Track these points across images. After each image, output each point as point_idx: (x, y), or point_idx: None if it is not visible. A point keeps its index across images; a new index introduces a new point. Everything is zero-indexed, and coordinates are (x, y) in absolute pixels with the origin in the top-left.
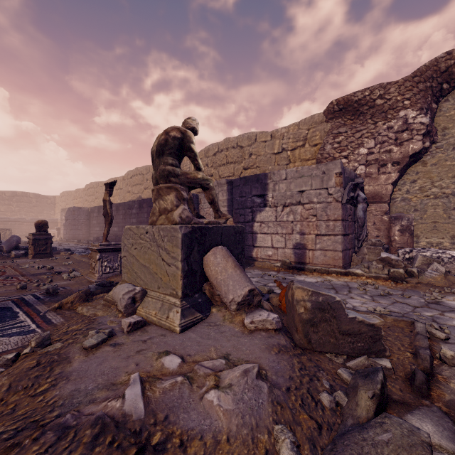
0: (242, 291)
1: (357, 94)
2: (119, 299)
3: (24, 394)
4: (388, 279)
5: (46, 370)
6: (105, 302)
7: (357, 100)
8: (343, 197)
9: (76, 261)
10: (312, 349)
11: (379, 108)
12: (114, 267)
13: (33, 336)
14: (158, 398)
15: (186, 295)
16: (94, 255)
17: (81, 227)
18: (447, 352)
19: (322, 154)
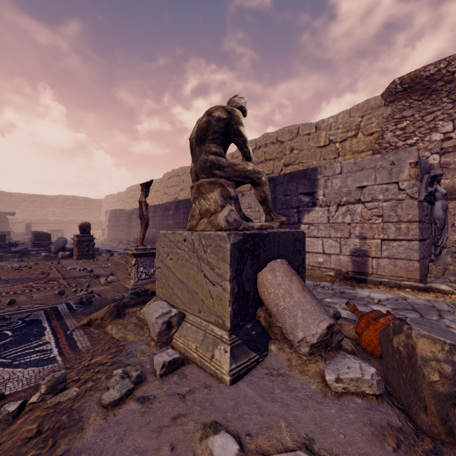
0: (317, 328)
1: (428, 68)
2: (151, 323)
3: None
4: None
5: (48, 444)
6: (137, 321)
7: (428, 75)
8: (419, 193)
9: (115, 263)
10: (454, 444)
11: None
12: (149, 273)
13: (51, 369)
14: None
15: (236, 326)
16: (130, 260)
17: (122, 229)
18: None
19: (380, 144)
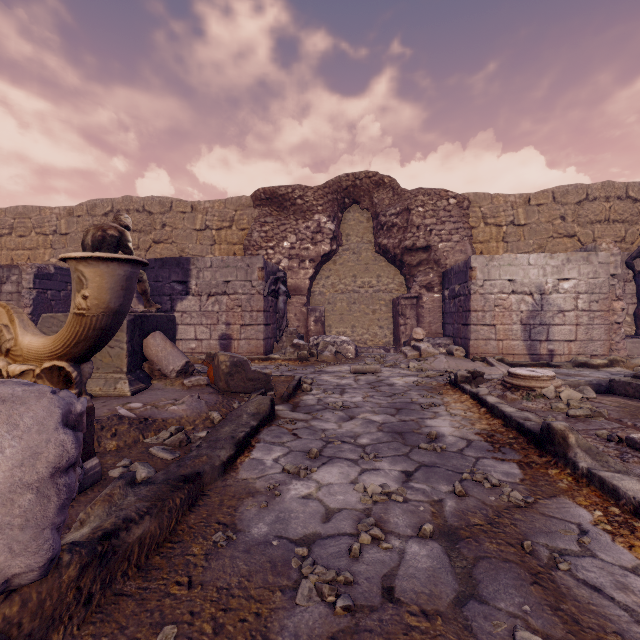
0: (181, 363)
1: (281, 189)
2: None
3: None
4: (297, 360)
5: None
6: None
7: (281, 194)
8: (265, 290)
9: None
10: (230, 391)
11: (299, 207)
12: None
13: None
14: (140, 413)
15: (130, 371)
16: None
17: None
18: (305, 385)
19: (250, 241)
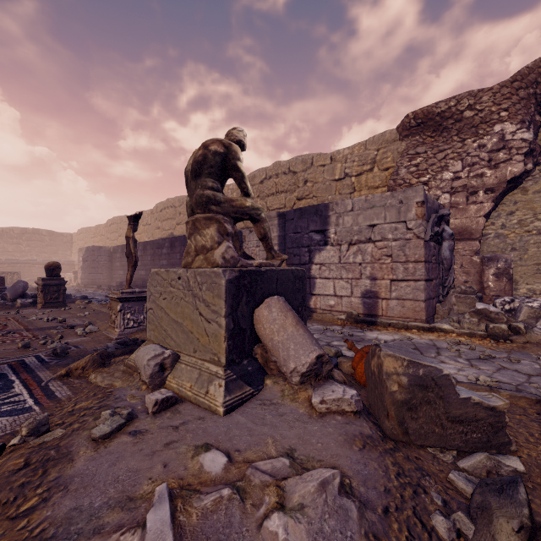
0: (307, 358)
1: (439, 105)
2: (142, 366)
3: (1, 515)
4: (486, 337)
5: (37, 473)
6: (126, 368)
7: (439, 112)
8: (425, 233)
9: (94, 311)
10: (409, 442)
11: (468, 122)
12: (139, 320)
13: (28, 417)
14: (196, 526)
15: (232, 362)
16: (114, 305)
17: (102, 271)
18: None
19: (395, 180)
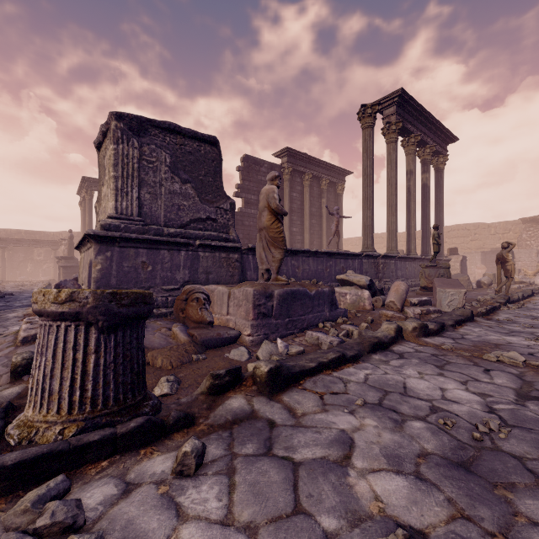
0: None
1: (538, 217)
2: None
3: None
4: None
5: None
6: None
7: (538, 219)
8: (537, 260)
9: None
10: None
11: None
12: None
13: None
14: None
15: None
16: None
17: None
18: None
19: (520, 238)
